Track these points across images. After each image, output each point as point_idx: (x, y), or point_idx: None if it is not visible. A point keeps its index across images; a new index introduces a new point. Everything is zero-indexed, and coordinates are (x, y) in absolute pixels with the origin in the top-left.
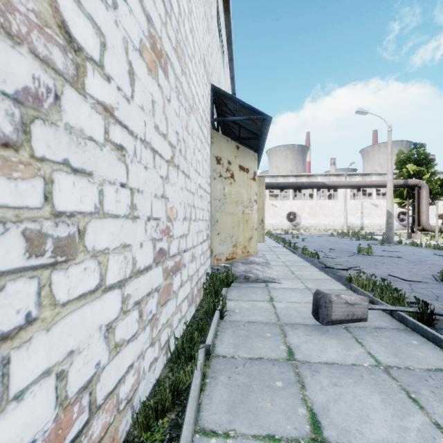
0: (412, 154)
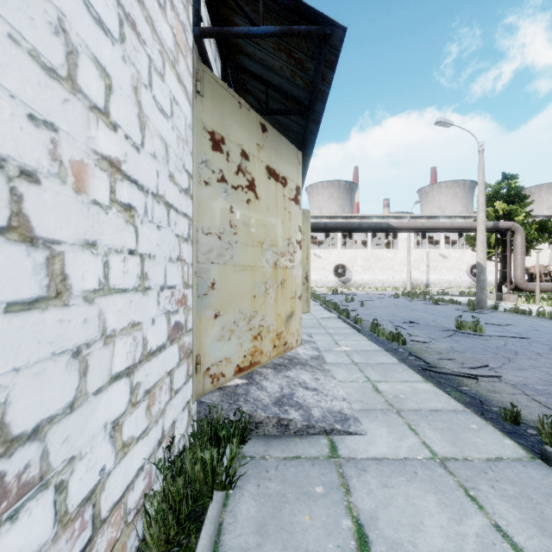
0: (501, 187)
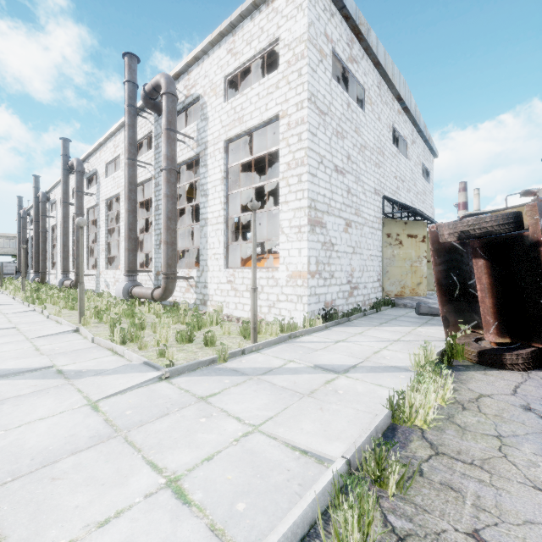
0: None
